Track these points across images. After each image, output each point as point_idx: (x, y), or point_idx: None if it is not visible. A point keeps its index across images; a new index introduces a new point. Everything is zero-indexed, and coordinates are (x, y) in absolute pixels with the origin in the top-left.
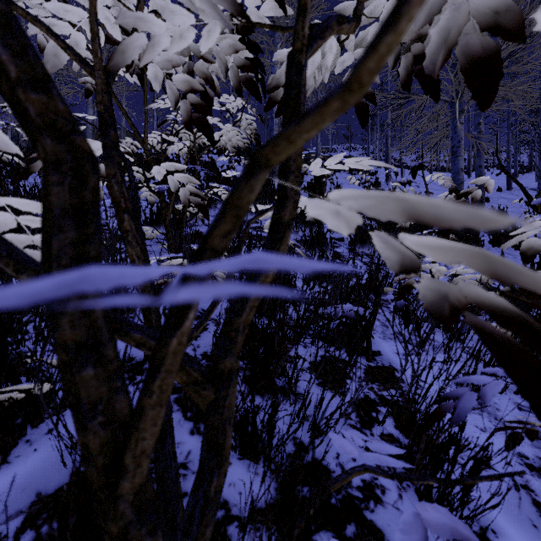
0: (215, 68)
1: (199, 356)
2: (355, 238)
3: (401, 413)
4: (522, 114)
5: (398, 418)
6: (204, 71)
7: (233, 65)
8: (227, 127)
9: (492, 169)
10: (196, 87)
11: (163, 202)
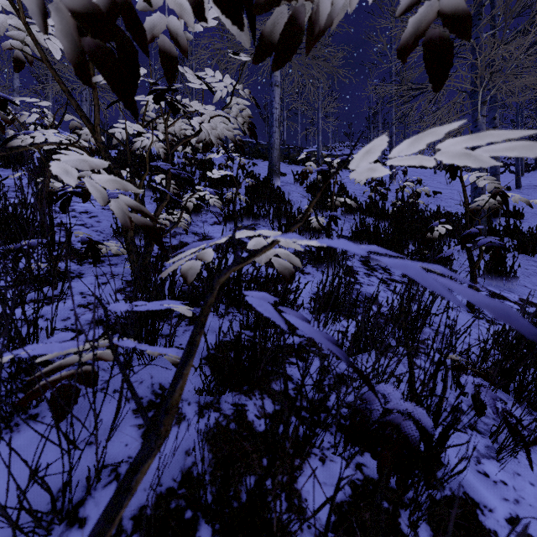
0: (175, 4)
1: (126, 523)
2: None
3: None
4: None
5: None
6: None
7: None
8: (209, 110)
9: None
10: None
11: None
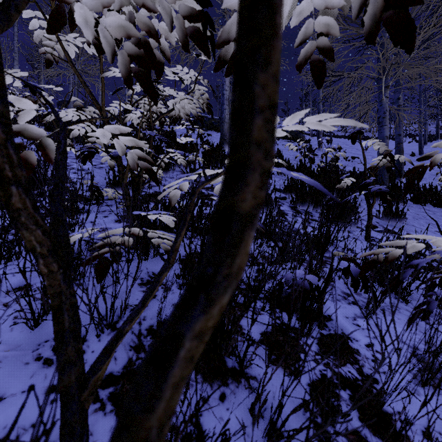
0: (164, 32)
1: (143, 331)
2: (296, 197)
3: (363, 398)
4: (441, 88)
5: (361, 406)
6: (146, 22)
7: (179, 15)
8: (180, 95)
9: (405, 138)
10: (133, 33)
11: (120, 166)
